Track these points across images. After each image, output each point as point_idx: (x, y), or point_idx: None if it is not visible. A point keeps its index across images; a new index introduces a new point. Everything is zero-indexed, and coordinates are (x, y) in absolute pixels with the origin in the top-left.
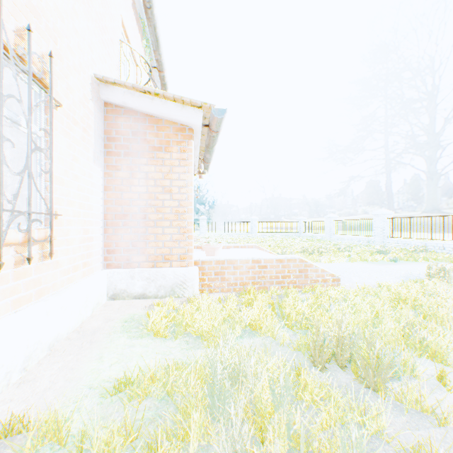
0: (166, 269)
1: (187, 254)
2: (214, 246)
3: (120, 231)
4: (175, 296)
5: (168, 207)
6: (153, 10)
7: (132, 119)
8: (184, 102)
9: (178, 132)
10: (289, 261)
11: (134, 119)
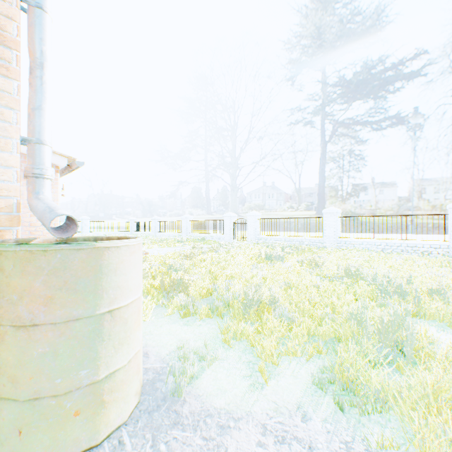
0: None
1: None
2: None
3: None
4: None
5: None
6: None
7: None
8: (56, 153)
9: None
10: None
11: None
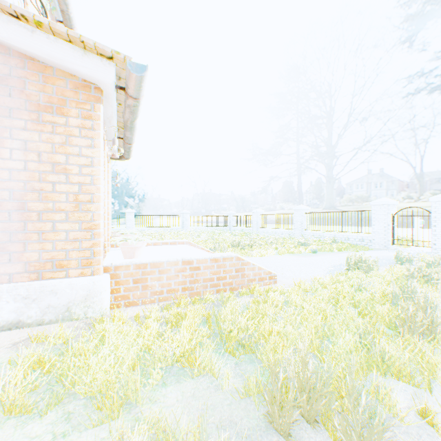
0: (58, 281)
1: (94, 258)
2: (133, 245)
3: None
4: (73, 319)
5: (62, 193)
6: None
7: None
8: (85, 45)
9: (78, 89)
10: (225, 260)
11: (2, 57)
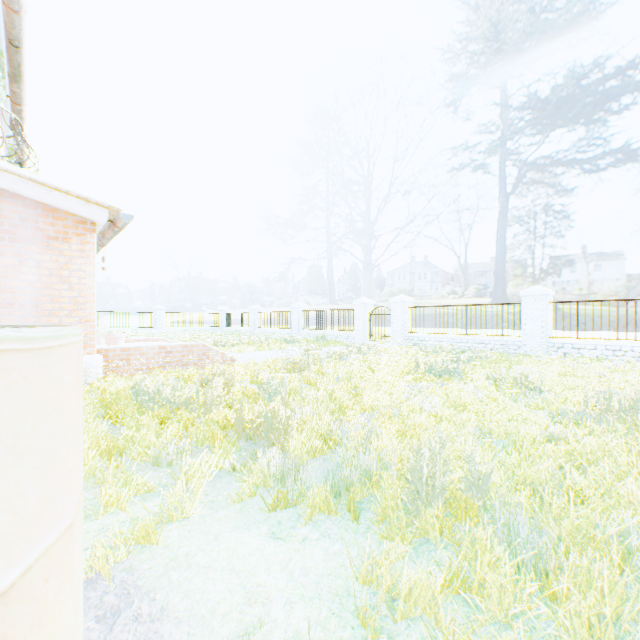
0: None
1: (90, 343)
2: (118, 336)
3: (5, 320)
4: None
5: (67, 297)
6: (24, 50)
7: (21, 205)
8: (90, 201)
9: (79, 224)
10: (194, 346)
11: (24, 205)
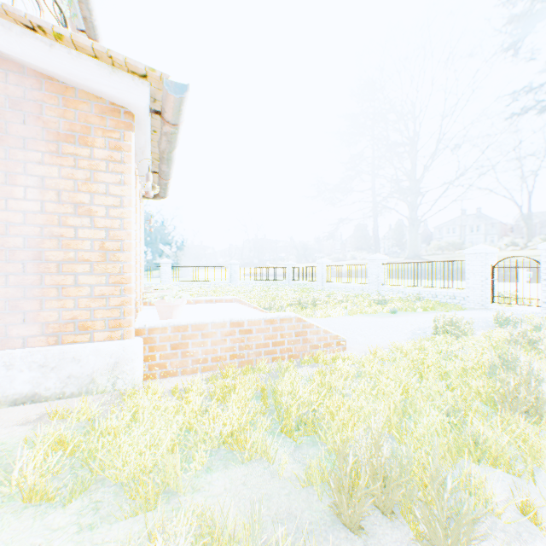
0: (81, 346)
1: (123, 318)
2: (171, 303)
3: None
4: (99, 392)
5: (85, 240)
6: None
7: (11, 78)
8: (114, 61)
9: (105, 114)
10: (282, 321)
11: (15, 77)
